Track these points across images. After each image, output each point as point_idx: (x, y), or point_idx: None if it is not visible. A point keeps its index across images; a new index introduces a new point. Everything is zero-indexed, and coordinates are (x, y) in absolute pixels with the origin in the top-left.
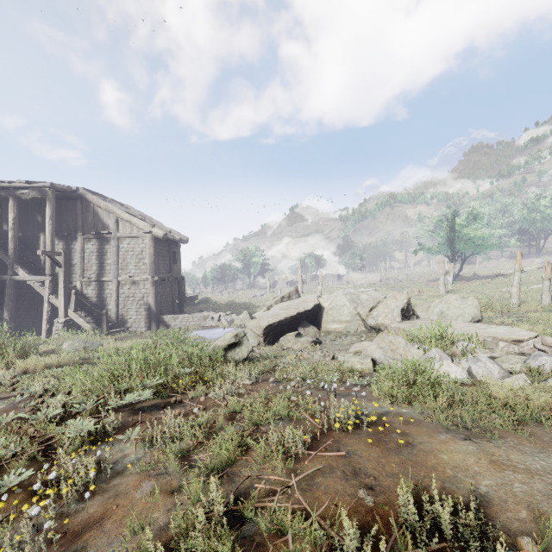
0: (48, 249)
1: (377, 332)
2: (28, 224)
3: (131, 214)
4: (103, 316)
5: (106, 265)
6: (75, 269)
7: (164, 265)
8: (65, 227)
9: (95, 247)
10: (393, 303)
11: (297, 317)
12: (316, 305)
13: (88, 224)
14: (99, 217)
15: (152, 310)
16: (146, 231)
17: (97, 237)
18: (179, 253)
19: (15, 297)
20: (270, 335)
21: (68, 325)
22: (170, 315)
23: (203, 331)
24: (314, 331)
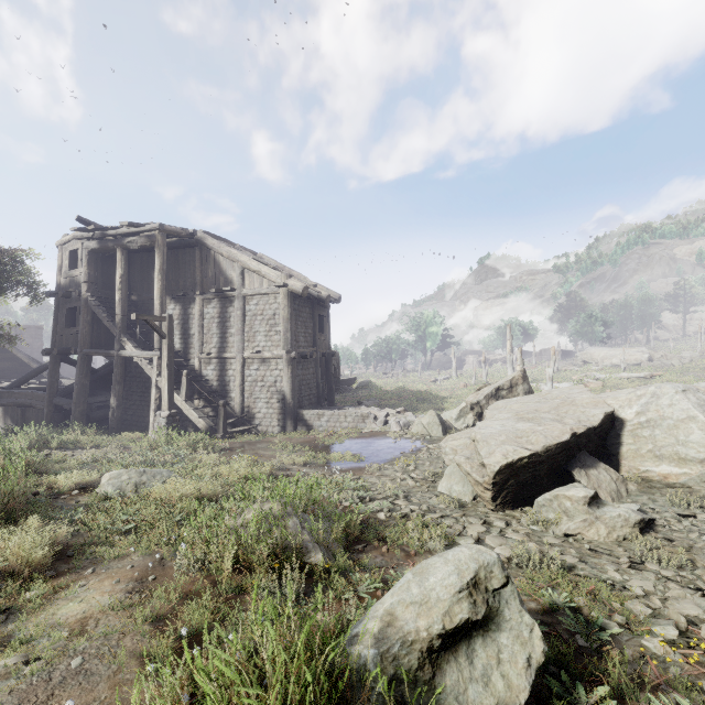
0: (157, 314)
1: None
2: (143, 284)
3: (261, 261)
4: (219, 408)
5: (229, 335)
6: (193, 342)
7: (305, 334)
8: (182, 285)
9: (216, 311)
10: None
11: (570, 444)
12: (608, 415)
13: (208, 280)
14: (221, 269)
15: (287, 401)
16: (278, 284)
17: (218, 297)
18: (328, 317)
19: (124, 378)
20: (508, 487)
21: (173, 421)
22: (312, 410)
23: (359, 442)
24: (611, 479)
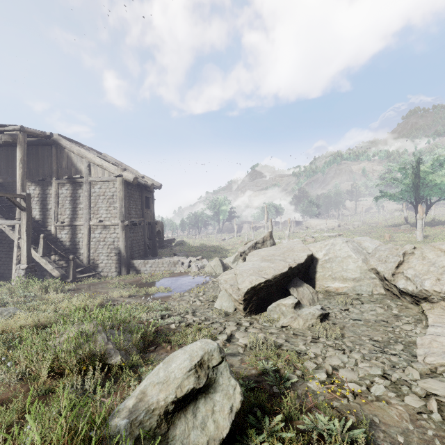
0: (18, 193)
1: (416, 301)
2: (8, 171)
3: (103, 159)
4: (69, 261)
5: (79, 209)
6: (50, 214)
7: (136, 209)
8: (41, 172)
9: (68, 192)
10: (441, 257)
11: (288, 274)
12: (310, 256)
13: (62, 169)
14: (72, 162)
15: (122, 254)
16: (115, 174)
17: (70, 182)
18: (153, 198)
19: None
20: (253, 301)
21: (31, 271)
22: (140, 260)
23: (170, 279)
24: (310, 292)
